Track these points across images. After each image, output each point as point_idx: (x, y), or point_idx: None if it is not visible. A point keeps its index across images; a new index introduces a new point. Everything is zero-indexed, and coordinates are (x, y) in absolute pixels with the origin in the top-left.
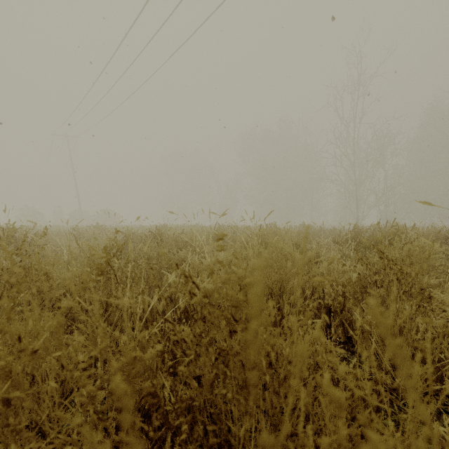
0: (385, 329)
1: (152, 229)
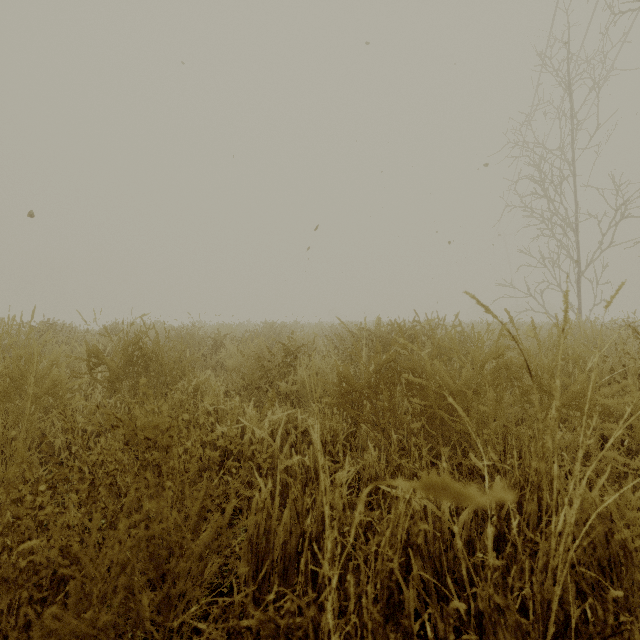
0: None
1: None
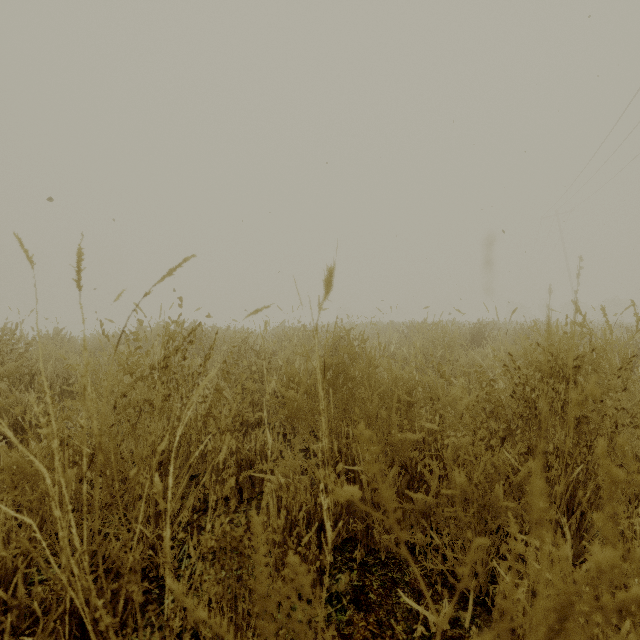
0: None
1: None
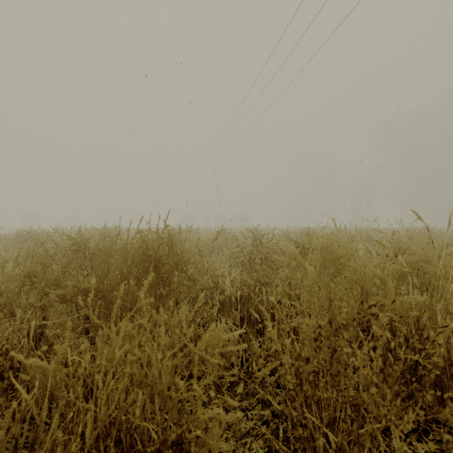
0: (422, 240)
1: (297, 230)
